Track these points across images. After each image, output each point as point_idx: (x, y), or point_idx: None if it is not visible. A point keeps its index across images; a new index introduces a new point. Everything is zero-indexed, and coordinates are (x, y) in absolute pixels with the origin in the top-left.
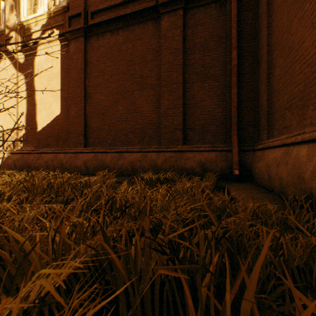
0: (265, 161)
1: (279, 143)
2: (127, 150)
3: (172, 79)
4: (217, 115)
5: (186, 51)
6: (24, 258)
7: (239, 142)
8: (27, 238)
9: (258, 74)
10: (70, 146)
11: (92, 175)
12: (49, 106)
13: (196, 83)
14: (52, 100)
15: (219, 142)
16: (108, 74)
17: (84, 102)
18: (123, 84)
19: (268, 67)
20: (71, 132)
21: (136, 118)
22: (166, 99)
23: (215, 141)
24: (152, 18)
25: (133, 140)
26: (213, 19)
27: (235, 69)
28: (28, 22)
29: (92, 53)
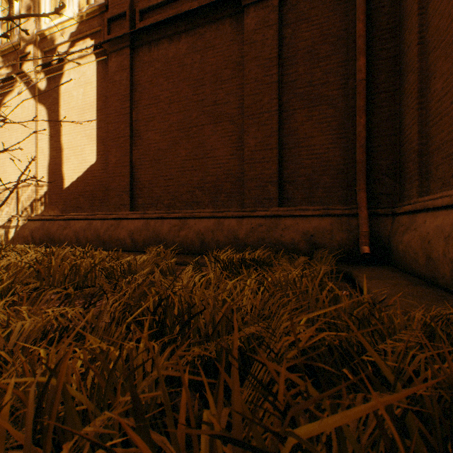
0: (418, 232)
1: (448, 202)
2: (192, 215)
3: (262, 105)
4: (333, 160)
5: (284, 61)
6: None
7: (369, 202)
8: None
9: (402, 92)
10: (110, 209)
11: (141, 252)
12: (80, 151)
13: (299, 110)
14: (84, 143)
15: (337, 202)
16: (165, 101)
17: (129, 145)
18: (187, 116)
19: (420, 80)
20: (112, 189)
21: (206, 167)
22: (252, 137)
23: (329, 201)
24: (230, 14)
25: (202, 200)
26: (325, 9)
27: (362, 87)
28: (52, 30)
29: (142, 71)
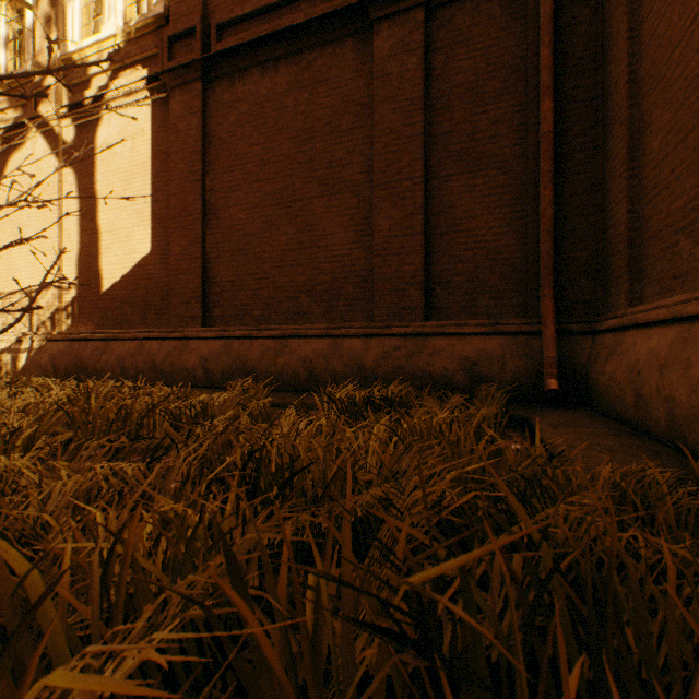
0: (625, 359)
1: (665, 315)
2: (296, 333)
3: (399, 169)
4: (506, 251)
5: (433, 103)
6: (23, 620)
7: (558, 314)
8: (37, 562)
9: (606, 151)
10: (172, 324)
11: (218, 389)
12: (126, 236)
13: (455, 177)
14: (132, 224)
15: (511, 313)
16: (254, 162)
17: (201, 227)
18: (287, 184)
19: (631, 135)
20: (175, 293)
21: (317, 261)
22: (386, 217)
23: (500, 312)
24: (353, 32)
25: (311, 310)
26: (494, 26)
27: (548, 143)
28: (83, 53)
29: (220, 117)
